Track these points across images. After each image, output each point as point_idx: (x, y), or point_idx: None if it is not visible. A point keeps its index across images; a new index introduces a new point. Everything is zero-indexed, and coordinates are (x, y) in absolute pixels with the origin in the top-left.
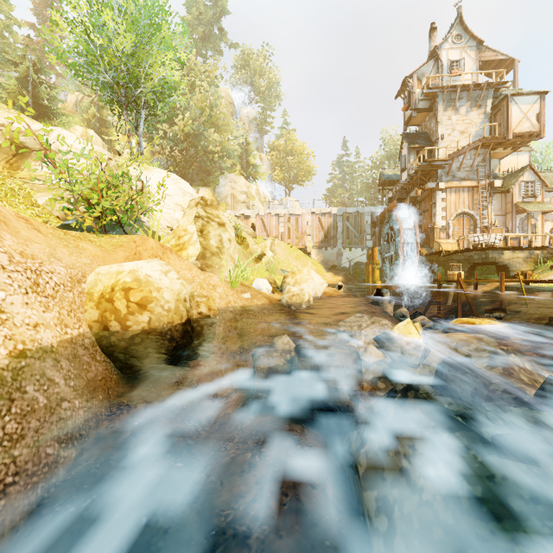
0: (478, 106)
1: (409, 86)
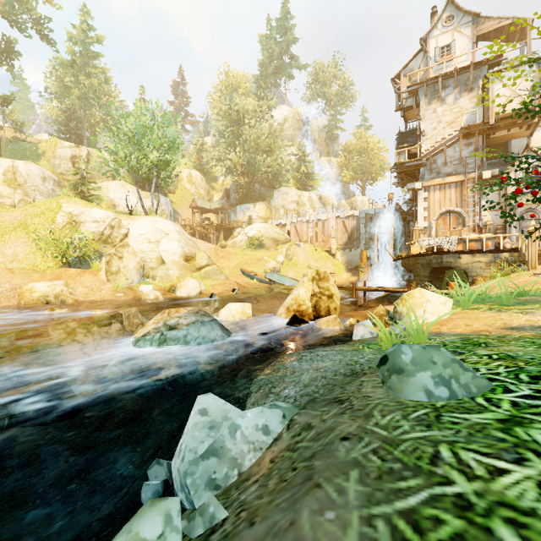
0: (469, 90)
1: (397, 87)
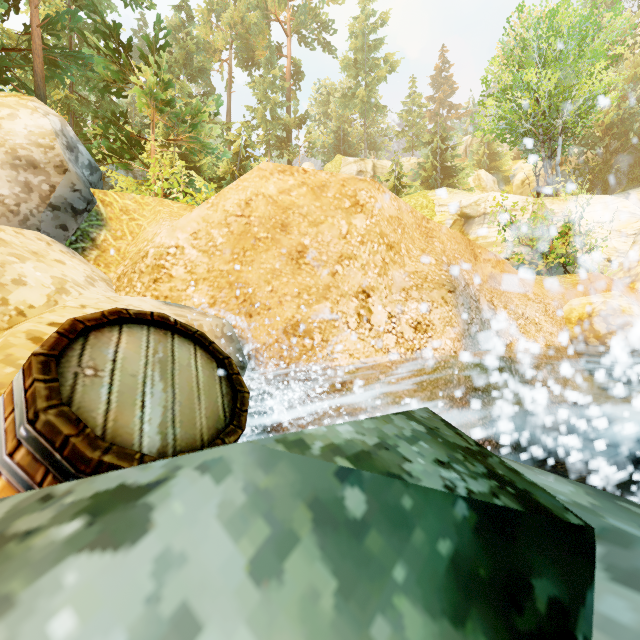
0: None
1: None
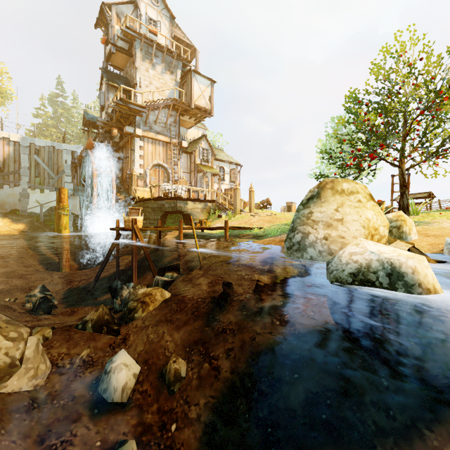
0: (171, 72)
1: (108, 17)
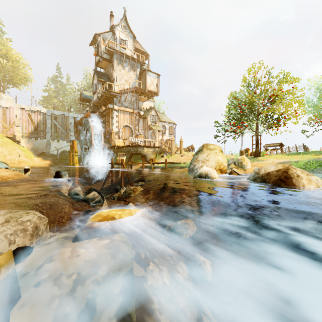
0: (133, 70)
1: (98, 41)
